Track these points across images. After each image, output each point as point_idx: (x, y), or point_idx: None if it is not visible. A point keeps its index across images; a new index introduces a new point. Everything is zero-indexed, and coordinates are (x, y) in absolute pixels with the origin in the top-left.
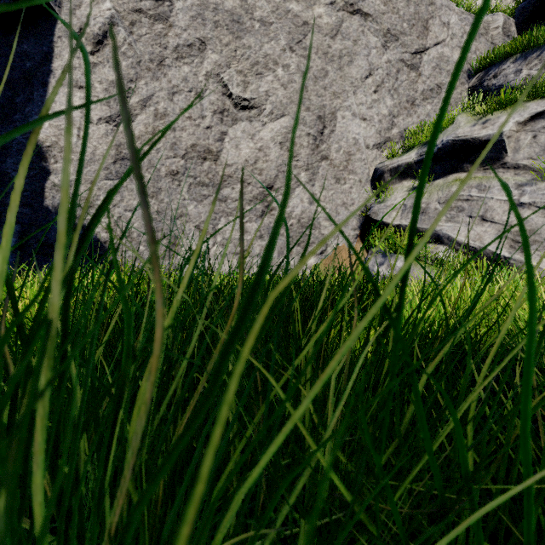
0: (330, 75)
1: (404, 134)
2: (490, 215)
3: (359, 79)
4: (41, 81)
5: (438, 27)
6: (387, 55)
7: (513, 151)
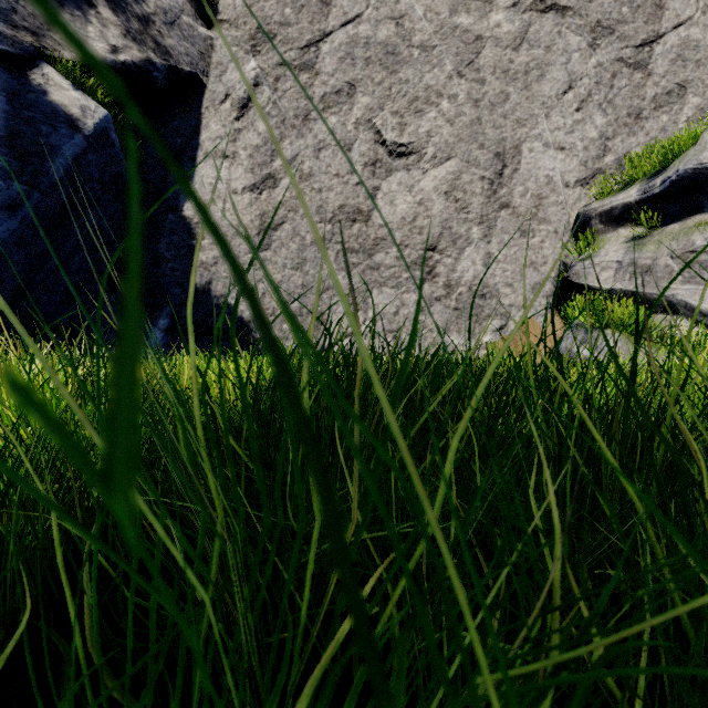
0: (512, 98)
1: (624, 161)
2: None
3: (554, 97)
4: (190, 156)
5: (679, 1)
6: (595, 57)
7: None
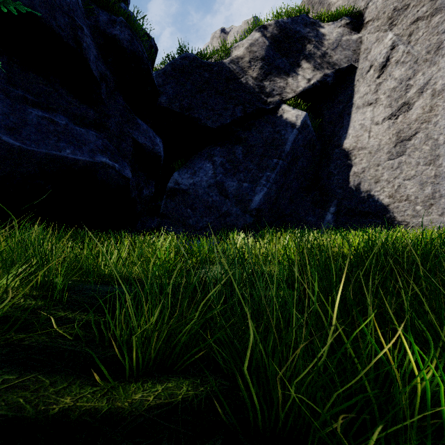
0: None
1: None
2: None
3: None
4: (347, 113)
5: None
6: None
7: None
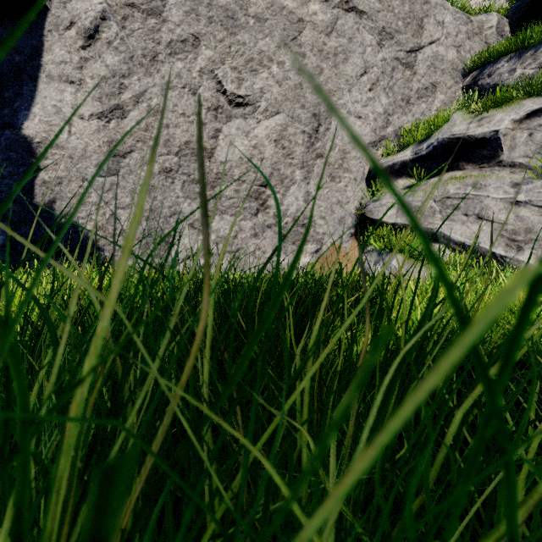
0: (325, 72)
1: (399, 132)
2: (486, 213)
3: (354, 77)
4: (30, 75)
5: (432, 26)
6: (382, 53)
7: (509, 149)
